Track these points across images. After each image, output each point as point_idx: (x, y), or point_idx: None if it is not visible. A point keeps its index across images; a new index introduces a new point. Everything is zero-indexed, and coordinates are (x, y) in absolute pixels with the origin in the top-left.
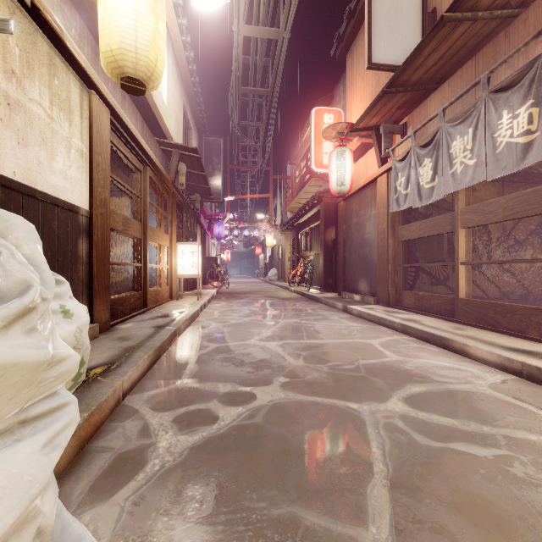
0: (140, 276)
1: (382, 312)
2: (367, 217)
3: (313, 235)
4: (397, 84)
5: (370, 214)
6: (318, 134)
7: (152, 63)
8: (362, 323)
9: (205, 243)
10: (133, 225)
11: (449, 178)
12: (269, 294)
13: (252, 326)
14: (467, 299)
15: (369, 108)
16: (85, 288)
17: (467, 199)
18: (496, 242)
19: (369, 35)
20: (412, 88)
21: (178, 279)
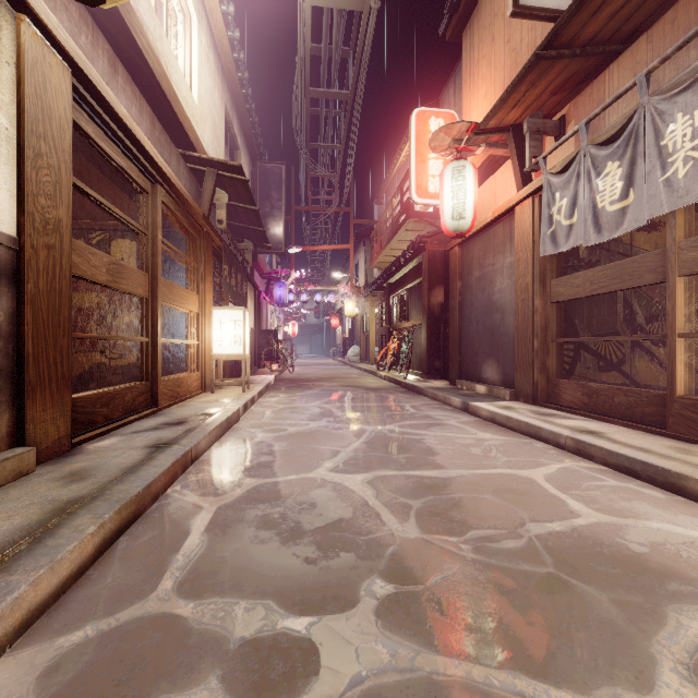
0: (146, 357)
1: (530, 414)
2: (497, 267)
3: (411, 298)
4: (560, 41)
5: (502, 263)
6: (420, 147)
7: None
8: (500, 434)
9: (261, 311)
10: (131, 276)
11: (659, 189)
12: (349, 381)
13: (322, 439)
14: (692, 398)
15: (508, 91)
16: (4, 381)
17: (687, 226)
18: (697, 305)
19: None
20: (584, 50)
21: (213, 362)
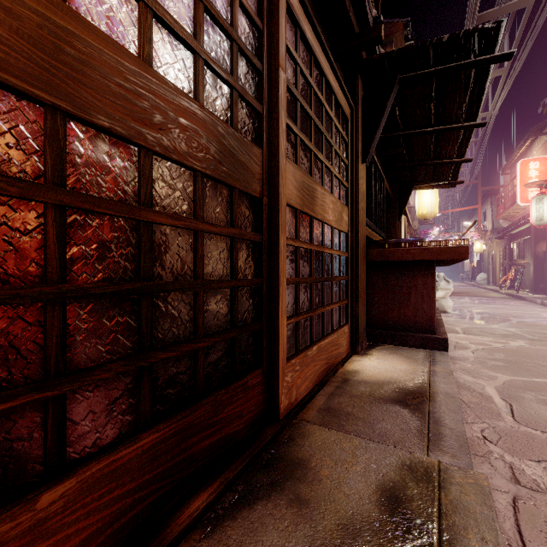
0: None
1: None
2: None
3: (526, 245)
4: None
5: None
6: (523, 178)
7: (435, 213)
8: None
9: None
10: None
11: None
12: (478, 294)
13: (470, 305)
14: None
15: None
16: None
17: None
18: None
19: None
20: None
21: None
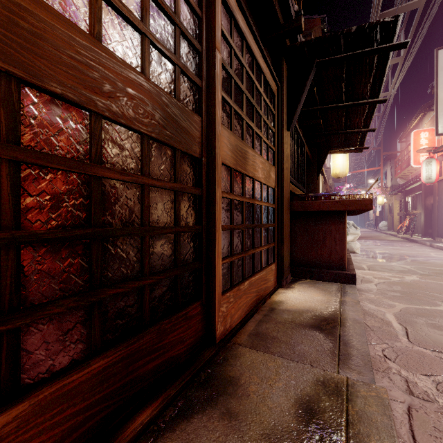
0: None
1: None
2: None
3: (418, 199)
4: None
5: None
6: (415, 145)
7: (346, 173)
8: (435, 250)
9: None
10: None
11: None
12: (380, 238)
13: (374, 247)
14: None
15: (442, 146)
16: None
17: None
18: None
19: (436, 122)
20: None
21: None
